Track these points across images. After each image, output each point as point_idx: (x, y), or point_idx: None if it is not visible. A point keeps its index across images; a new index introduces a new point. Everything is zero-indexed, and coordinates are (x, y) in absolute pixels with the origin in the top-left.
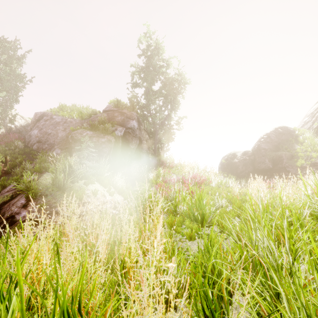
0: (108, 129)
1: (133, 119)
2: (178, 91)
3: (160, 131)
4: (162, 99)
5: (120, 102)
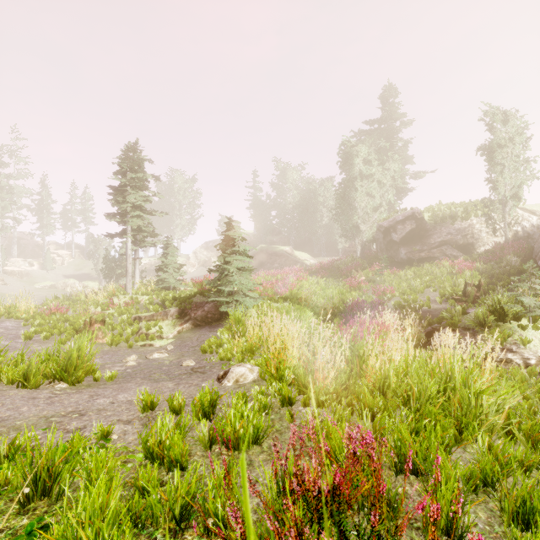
0: None
1: None
2: None
3: None
4: None
5: None
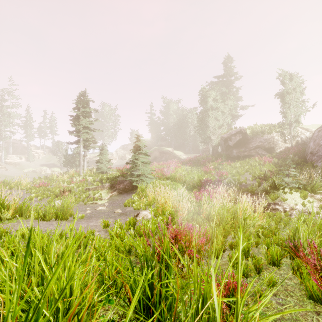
0: None
1: None
2: None
3: None
4: None
5: None
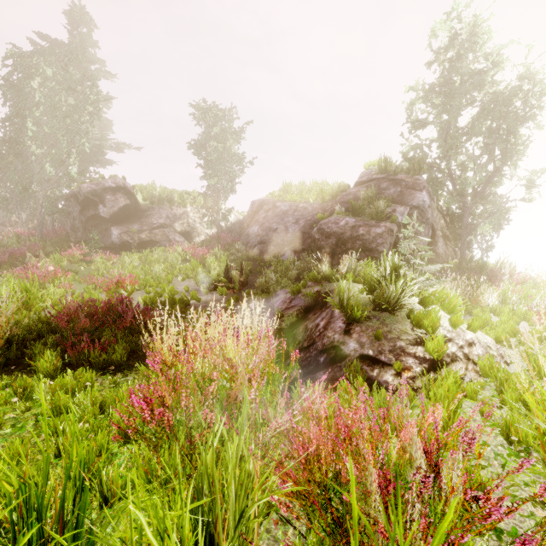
0: (384, 211)
1: (421, 190)
2: (525, 115)
3: (474, 208)
4: (485, 139)
5: (391, 162)
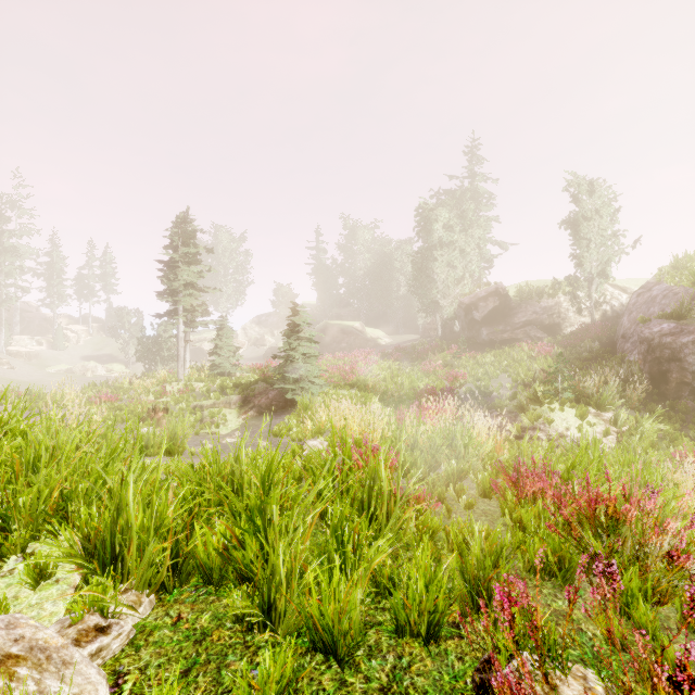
0: None
1: None
2: None
3: None
4: None
5: None
